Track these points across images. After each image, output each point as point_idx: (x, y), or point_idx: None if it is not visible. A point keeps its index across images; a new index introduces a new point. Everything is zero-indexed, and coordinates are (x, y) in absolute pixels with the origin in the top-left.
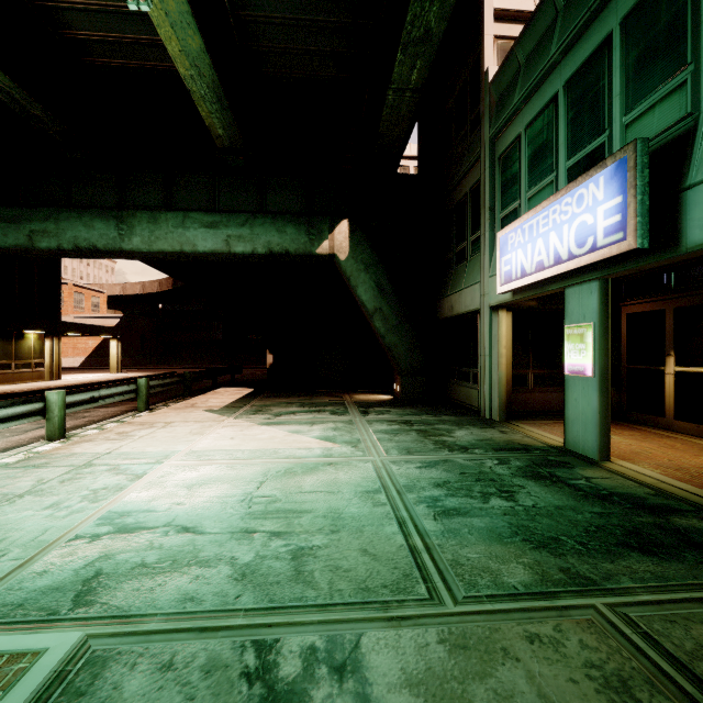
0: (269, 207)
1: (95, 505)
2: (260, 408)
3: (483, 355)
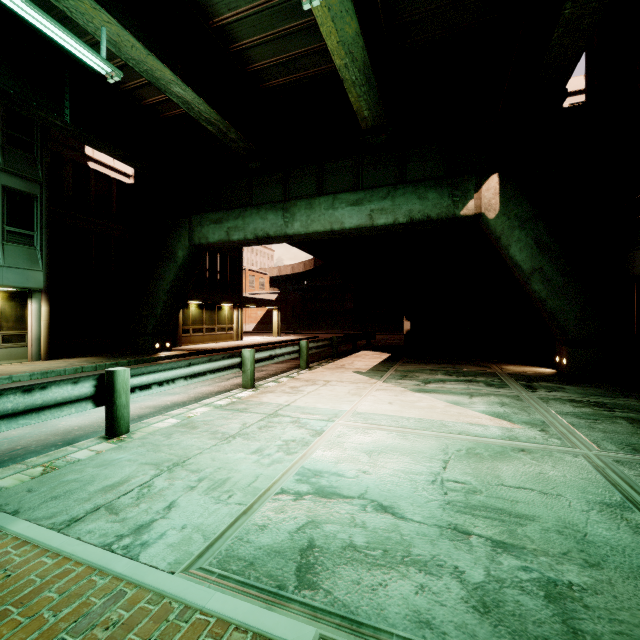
0: (409, 176)
1: (289, 458)
2: (405, 373)
3: None
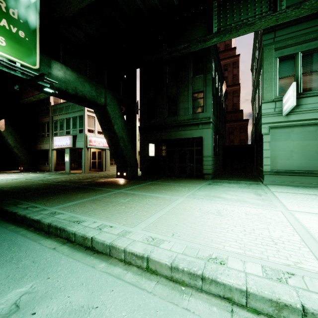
0: None
1: None
2: None
3: (50, 159)
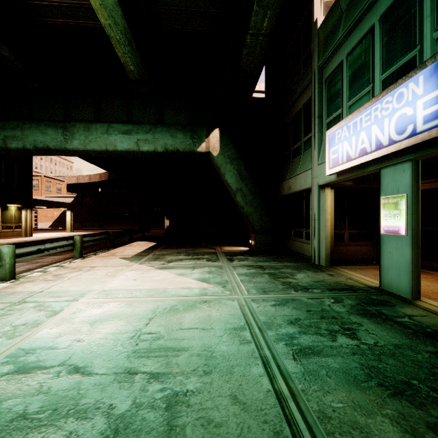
0: (166, 120)
1: (9, 342)
2: (159, 256)
3: (314, 220)
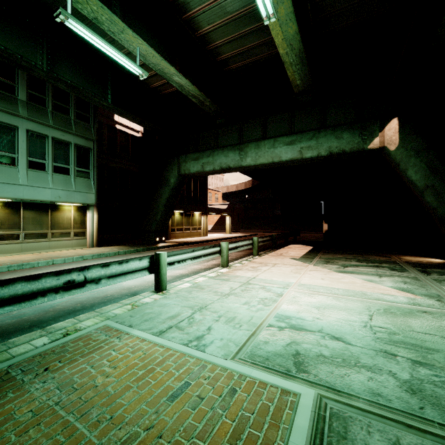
0: (328, 123)
1: (267, 308)
2: (327, 260)
3: None
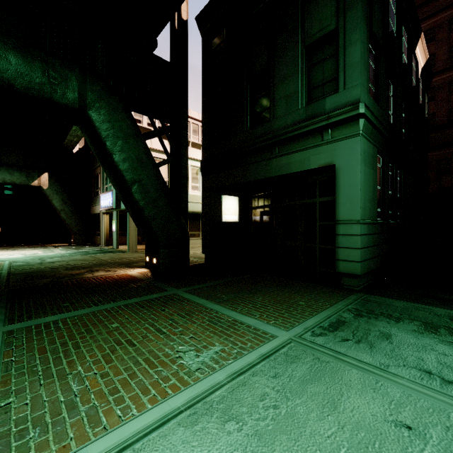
0: (3, 161)
1: None
2: (3, 249)
3: (101, 227)
